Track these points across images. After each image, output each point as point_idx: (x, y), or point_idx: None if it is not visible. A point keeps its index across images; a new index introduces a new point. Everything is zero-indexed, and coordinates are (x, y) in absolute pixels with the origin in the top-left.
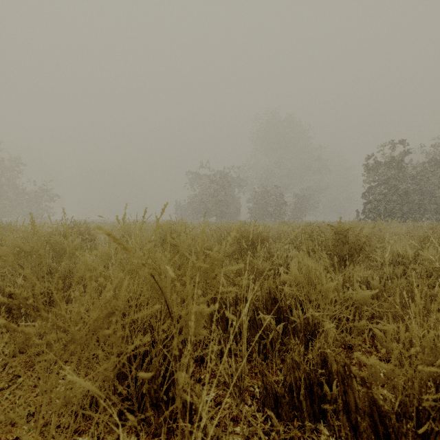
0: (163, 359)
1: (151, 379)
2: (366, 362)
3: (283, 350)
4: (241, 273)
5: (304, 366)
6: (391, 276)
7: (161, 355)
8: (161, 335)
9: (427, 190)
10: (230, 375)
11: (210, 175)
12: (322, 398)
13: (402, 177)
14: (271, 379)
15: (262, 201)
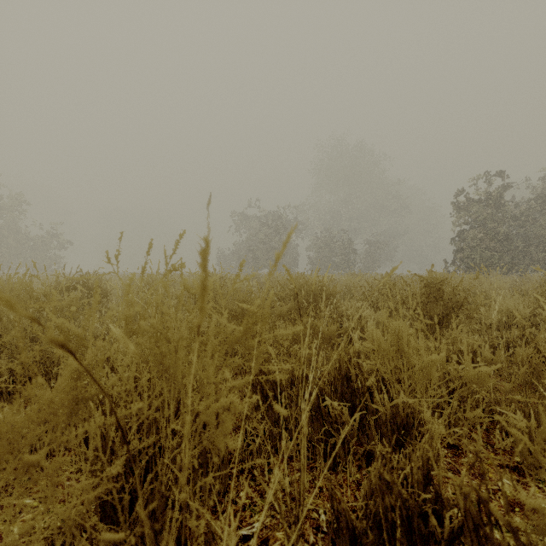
0: (179, 471)
1: (150, 517)
2: (526, 503)
3: (360, 453)
4: (299, 340)
5: (398, 487)
6: (504, 343)
7: (169, 474)
8: (170, 440)
9: (534, 235)
10: (283, 491)
11: (261, 217)
12: (427, 537)
13: (502, 218)
14: (345, 506)
15: (326, 249)
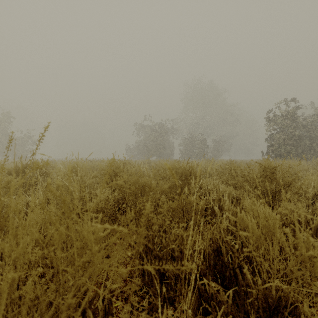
0: None
1: None
2: None
3: None
4: None
5: None
6: None
7: None
8: None
9: (316, 136)
10: None
11: (152, 126)
12: None
13: (297, 126)
14: None
15: (190, 145)
